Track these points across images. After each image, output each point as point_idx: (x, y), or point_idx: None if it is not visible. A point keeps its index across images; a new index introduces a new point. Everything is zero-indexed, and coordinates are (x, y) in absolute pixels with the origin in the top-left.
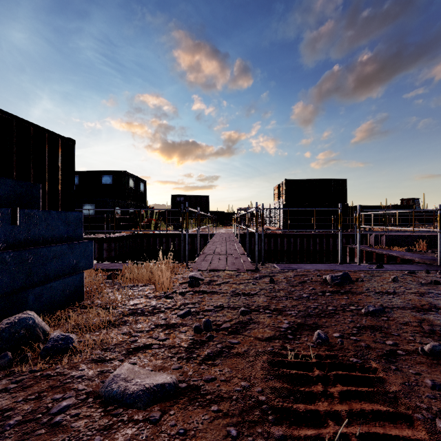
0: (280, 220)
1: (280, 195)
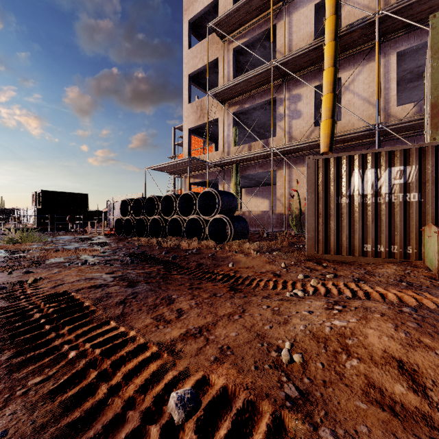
0: (35, 219)
1: (38, 200)
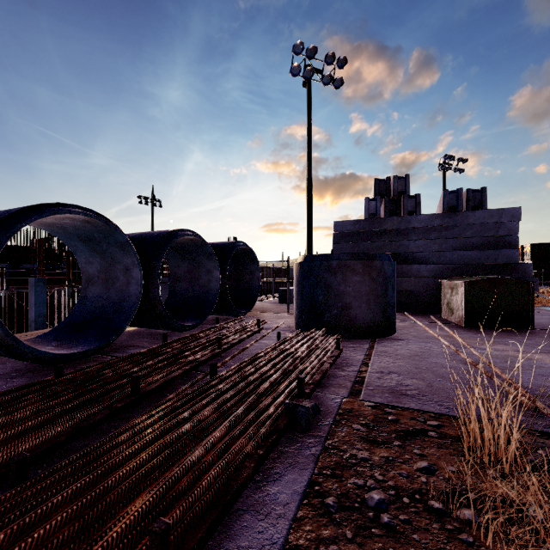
0: None
1: (524, 254)
